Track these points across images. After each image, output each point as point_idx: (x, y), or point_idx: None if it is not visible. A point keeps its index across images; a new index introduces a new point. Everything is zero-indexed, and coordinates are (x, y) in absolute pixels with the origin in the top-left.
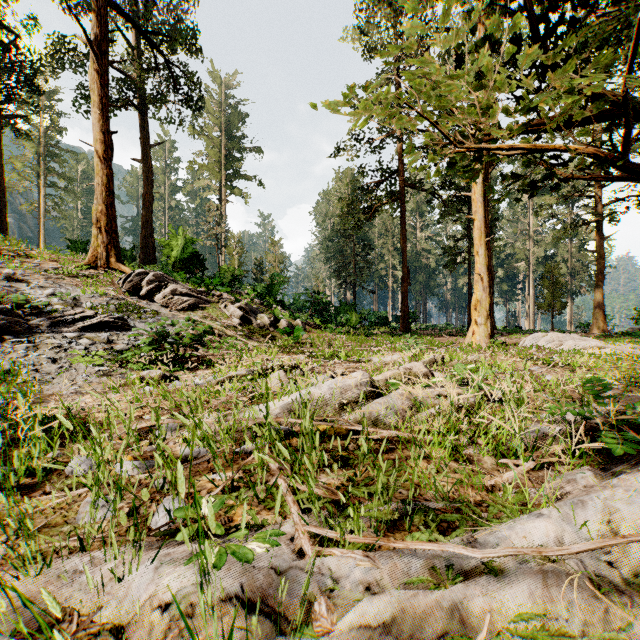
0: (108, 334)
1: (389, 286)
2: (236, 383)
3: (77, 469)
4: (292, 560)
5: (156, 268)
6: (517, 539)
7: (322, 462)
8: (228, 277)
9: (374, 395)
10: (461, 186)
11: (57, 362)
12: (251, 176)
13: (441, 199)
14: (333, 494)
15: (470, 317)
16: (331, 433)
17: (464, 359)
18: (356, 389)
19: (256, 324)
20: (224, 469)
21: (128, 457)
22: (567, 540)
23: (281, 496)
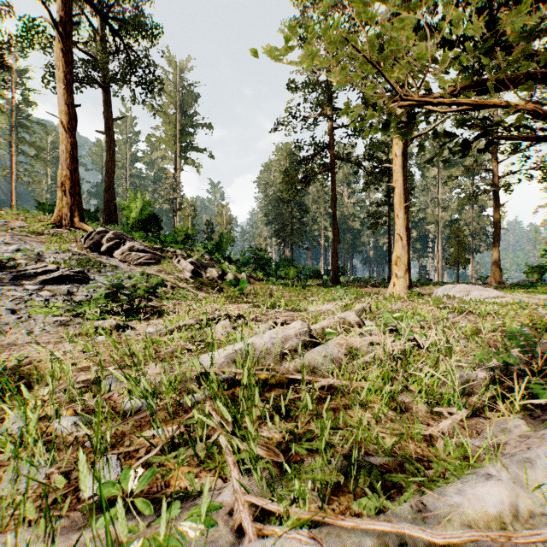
0: (68, 286)
1: (321, 244)
2: (184, 332)
3: (13, 427)
4: (230, 543)
5: (117, 227)
6: (470, 507)
7: (264, 413)
8: (182, 236)
9: (312, 343)
10: (382, 160)
11: (17, 313)
12: (202, 148)
13: (366, 170)
14: (275, 455)
15: (390, 271)
16: (272, 381)
17: (389, 308)
18: (296, 338)
19: (206, 277)
20: (166, 423)
21: (69, 412)
22: (522, 507)
23: (221, 456)
